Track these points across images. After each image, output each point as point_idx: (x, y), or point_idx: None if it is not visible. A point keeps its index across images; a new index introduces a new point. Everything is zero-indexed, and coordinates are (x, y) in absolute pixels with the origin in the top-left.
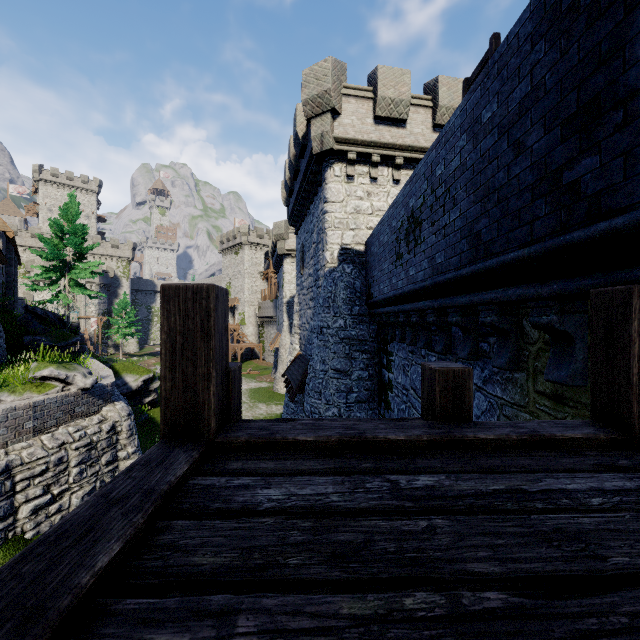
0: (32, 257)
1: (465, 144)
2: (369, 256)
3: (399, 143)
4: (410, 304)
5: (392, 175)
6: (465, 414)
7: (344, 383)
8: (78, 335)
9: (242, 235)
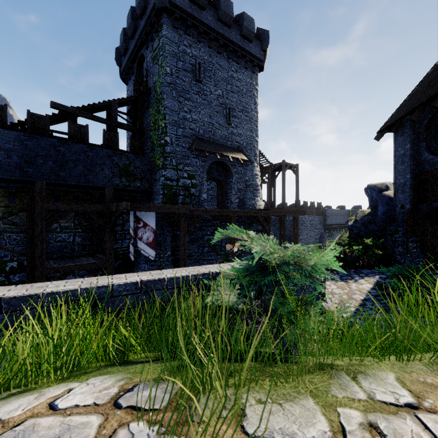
0: None
1: None
2: None
3: None
4: None
5: None
6: None
7: None
8: None
9: None
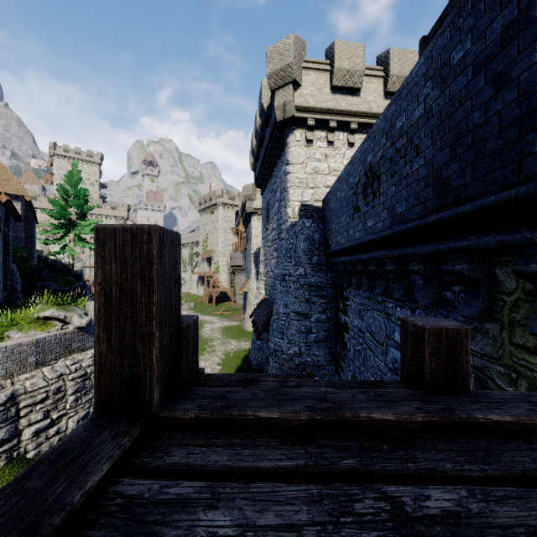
0: (48, 217)
1: (430, 91)
2: (327, 211)
3: (354, 110)
4: (367, 253)
5: (347, 139)
6: (461, 382)
7: (304, 325)
8: (81, 281)
9: (217, 197)
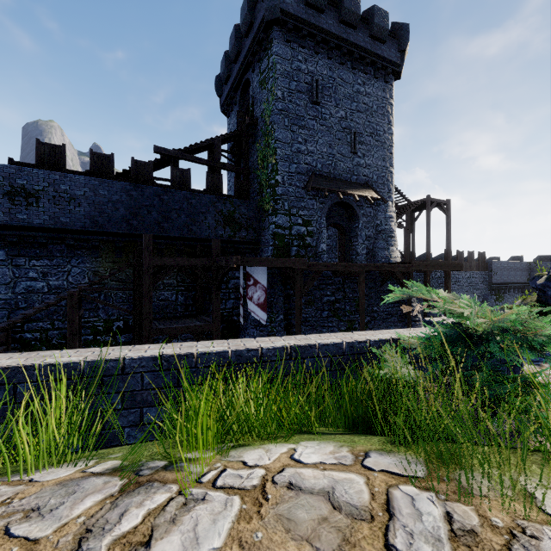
0: None
1: (89, 192)
2: None
3: None
4: (9, 231)
5: None
6: None
7: None
8: None
9: None
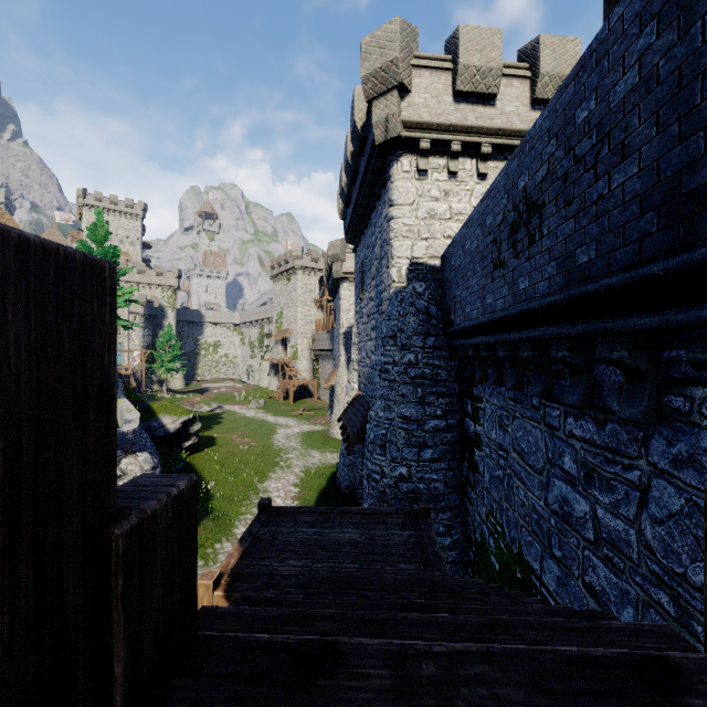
0: None
1: (654, 39)
2: (448, 272)
3: (486, 126)
4: (518, 332)
5: (477, 168)
6: None
7: (415, 435)
8: None
9: (294, 259)
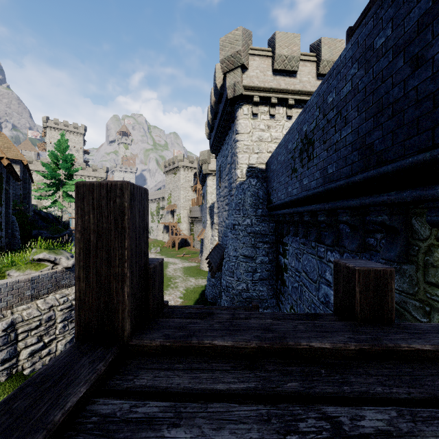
0: (42, 178)
1: (356, 71)
2: (269, 172)
3: (291, 89)
4: (303, 207)
5: (286, 113)
6: (387, 315)
7: (250, 265)
8: (68, 229)
9: (179, 161)
